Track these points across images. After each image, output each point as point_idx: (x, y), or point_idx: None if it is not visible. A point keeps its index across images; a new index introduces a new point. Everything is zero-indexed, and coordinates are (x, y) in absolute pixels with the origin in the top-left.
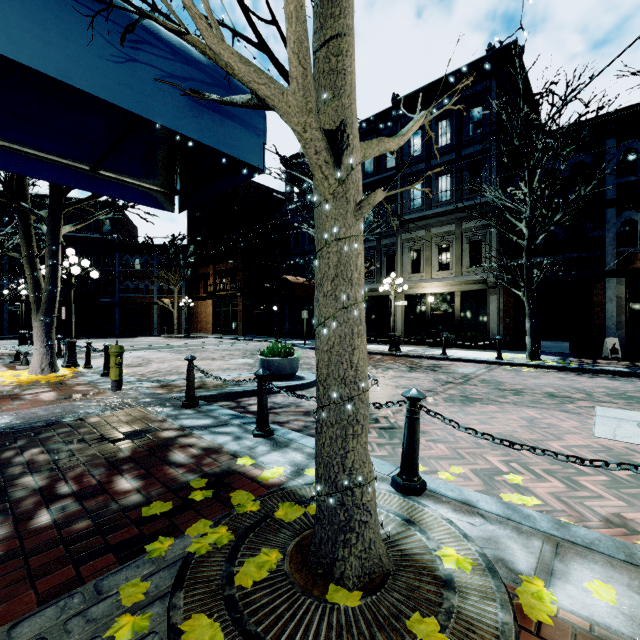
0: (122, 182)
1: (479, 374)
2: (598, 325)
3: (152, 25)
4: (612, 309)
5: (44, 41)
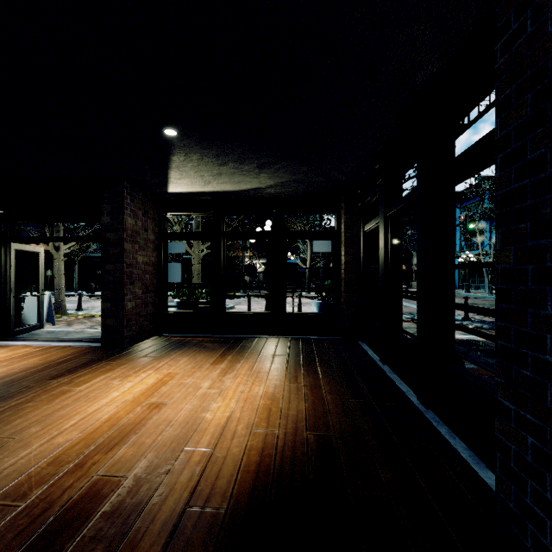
0: None
1: None
2: None
3: None
4: None
5: None
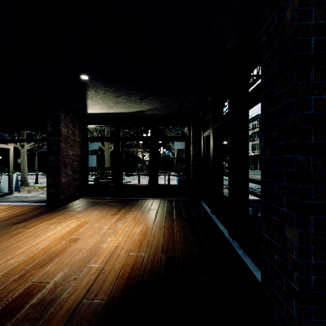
0: None
1: None
2: None
3: None
4: None
5: None
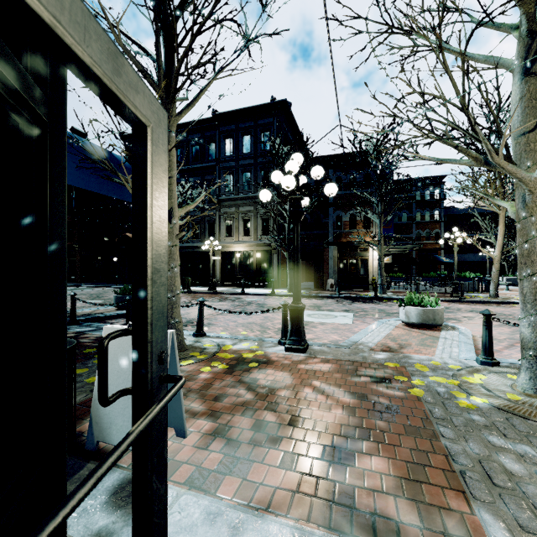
0: None
1: (258, 301)
2: (326, 272)
3: (87, 147)
4: (332, 263)
5: None
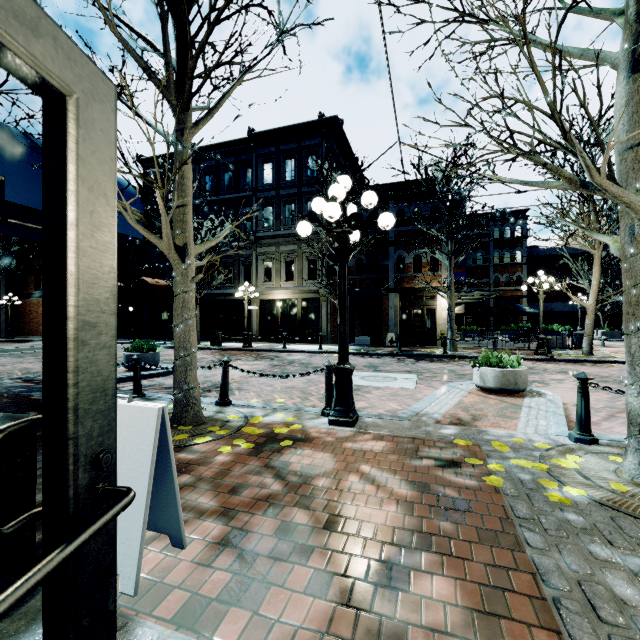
0: (24, 226)
1: (302, 360)
2: (385, 324)
3: None
4: (392, 314)
5: (31, 192)
